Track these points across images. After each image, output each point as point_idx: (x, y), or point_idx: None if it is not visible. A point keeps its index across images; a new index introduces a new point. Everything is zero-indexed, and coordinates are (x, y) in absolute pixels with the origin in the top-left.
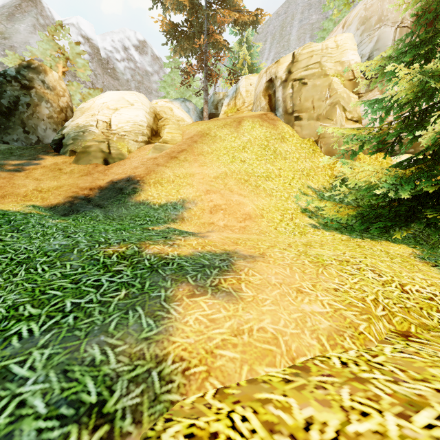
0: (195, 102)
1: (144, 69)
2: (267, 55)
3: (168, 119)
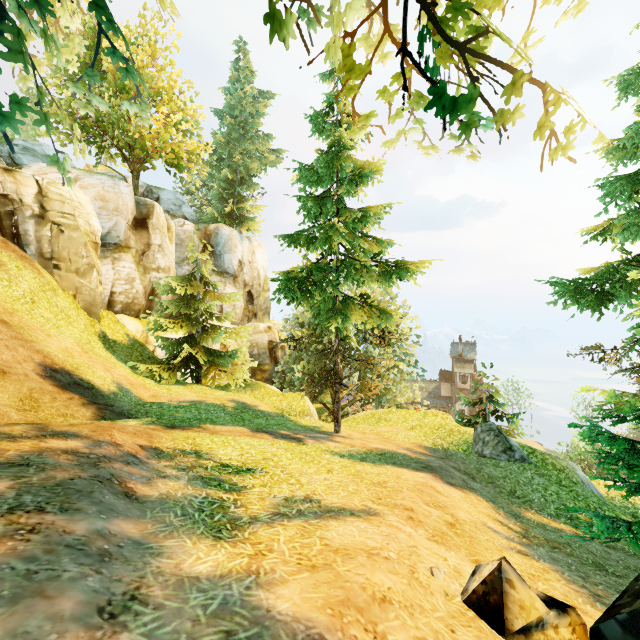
0: None
1: None
2: None
3: None
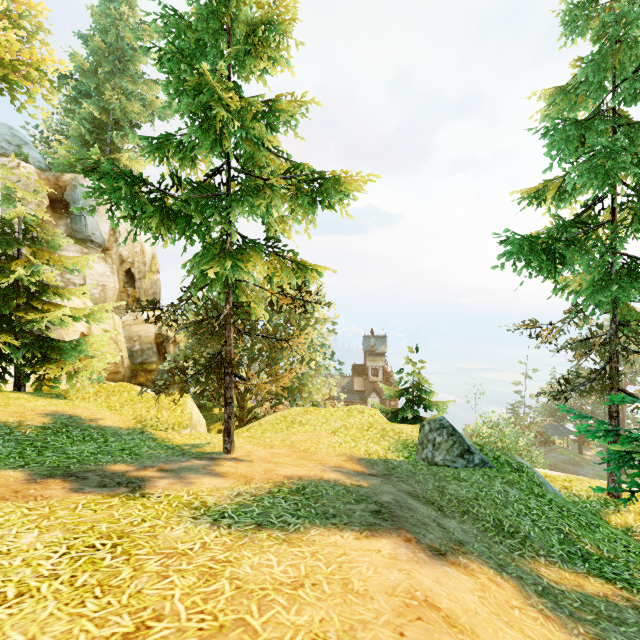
0: None
1: None
2: None
3: None
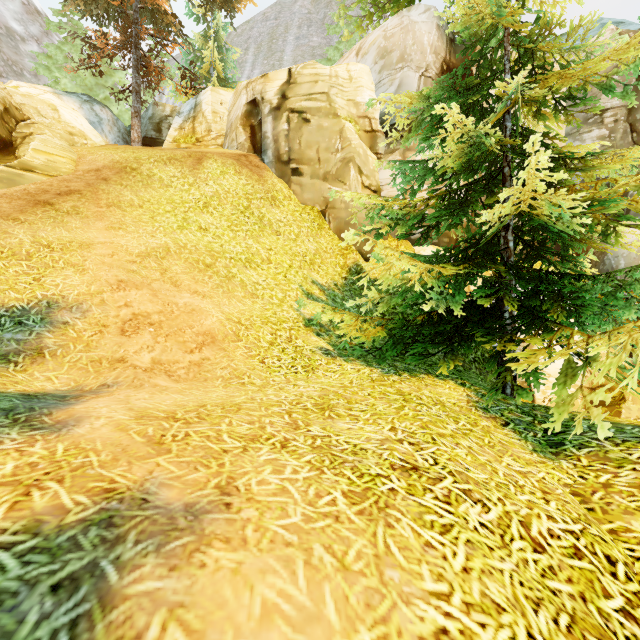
0: (118, 111)
1: (2, 22)
2: (249, 71)
3: (46, 125)
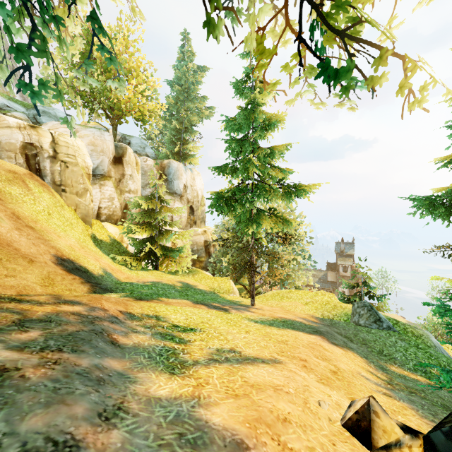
0: None
1: None
2: None
3: None
